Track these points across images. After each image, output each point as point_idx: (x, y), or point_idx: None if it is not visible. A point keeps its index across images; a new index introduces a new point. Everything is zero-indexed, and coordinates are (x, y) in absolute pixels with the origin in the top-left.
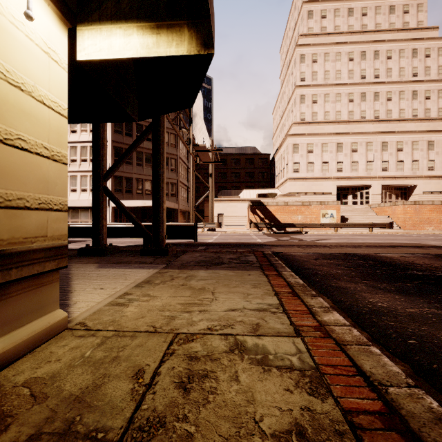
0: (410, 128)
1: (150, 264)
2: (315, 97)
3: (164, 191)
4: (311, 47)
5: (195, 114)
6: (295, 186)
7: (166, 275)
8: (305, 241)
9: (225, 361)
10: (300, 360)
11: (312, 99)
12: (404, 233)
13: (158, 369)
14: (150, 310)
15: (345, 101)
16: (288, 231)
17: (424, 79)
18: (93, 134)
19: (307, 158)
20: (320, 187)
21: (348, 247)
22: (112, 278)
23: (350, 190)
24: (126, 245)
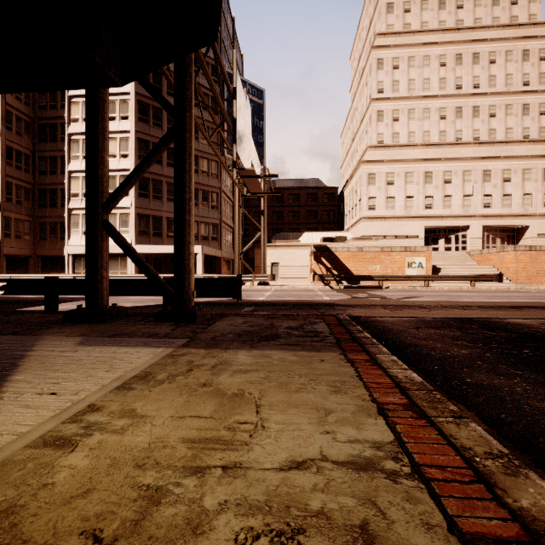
0: (520, 152)
1: (163, 337)
2: (396, 114)
3: (191, 227)
4: (391, 49)
5: (240, 127)
6: (371, 228)
7: (181, 362)
8: (390, 299)
9: None
10: None
11: (392, 116)
12: (517, 287)
13: None
14: (115, 463)
15: (435, 118)
16: (363, 285)
17: (538, 89)
18: (88, 143)
19: (386, 191)
20: (403, 229)
21: (454, 308)
22: (88, 368)
23: (442, 232)
24: (144, 305)
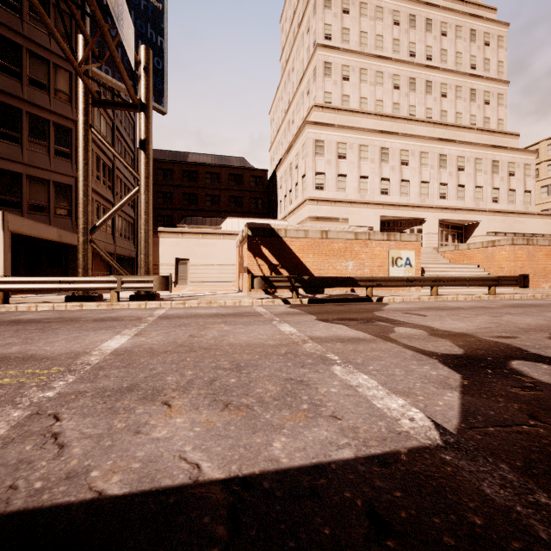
0: (470, 140)
1: None
2: (346, 70)
3: None
4: None
5: None
6: (319, 214)
7: None
8: None
9: None
10: None
11: (342, 73)
12: (543, 295)
13: None
14: None
15: (389, 85)
16: (330, 293)
17: (483, 75)
18: None
19: (337, 167)
20: (357, 217)
21: None
22: None
23: (396, 225)
24: None
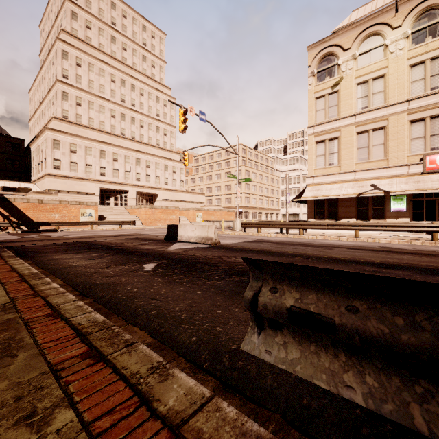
0: (155, 152)
1: None
2: (79, 100)
3: None
4: (75, 49)
5: None
6: (56, 184)
7: None
8: (52, 237)
9: None
10: None
11: (76, 101)
12: (143, 227)
13: None
14: None
15: (108, 114)
16: (43, 229)
17: (163, 121)
18: None
19: (70, 157)
20: (84, 187)
21: (84, 238)
22: None
23: (112, 193)
24: None
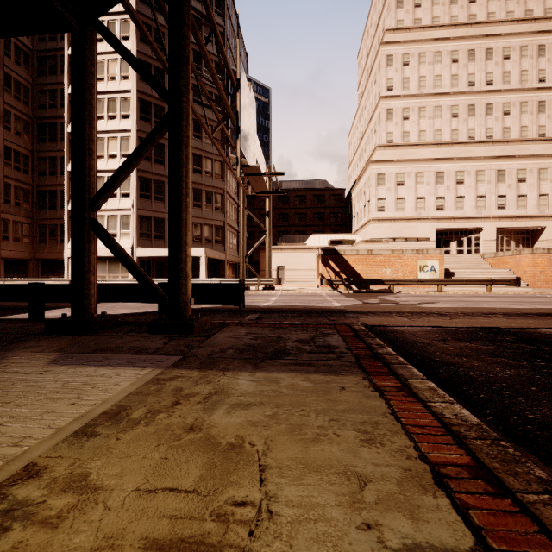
0: (536, 151)
1: (152, 354)
2: (406, 112)
3: (188, 226)
4: (401, 45)
5: (244, 121)
6: (380, 230)
7: (166, 390)
8: (404, 305)
9: None
10: None
11: (402, 115)
12: (536, 292)
13: None
14: None
15: (447, 116)
16: (372, 289)
17: None
18: (73, 133)
19: (396, 192)
20: (414, 231)
21: (477, 316)
22: (48, 399)
23: (454, 234)
24: (141, 311)
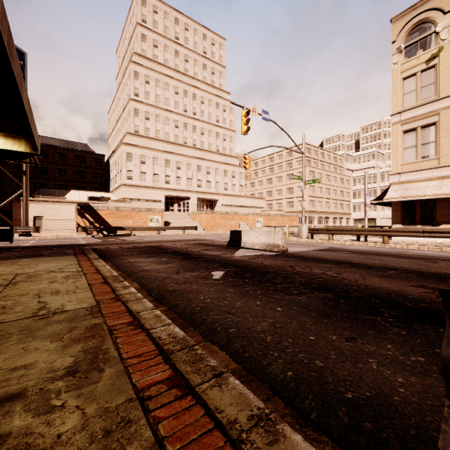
0: (215, 158)
1: None
2: (148, 115)
3: None
4: (144, 68)
5: None
6: (129, 192)
7: None
8: (127, 241)
9: (45, 274)
10: (77, 270)
11: (145, 116)
12: (204, 233)
13: (14, 278)
14: None
15: (172, 125)
16: (119, 234)
17: (223, 126)
18: None
19: (140, 168)
20: (152, 195)
21: (153, 243)
22: None
23: (176, 199)
24: None
